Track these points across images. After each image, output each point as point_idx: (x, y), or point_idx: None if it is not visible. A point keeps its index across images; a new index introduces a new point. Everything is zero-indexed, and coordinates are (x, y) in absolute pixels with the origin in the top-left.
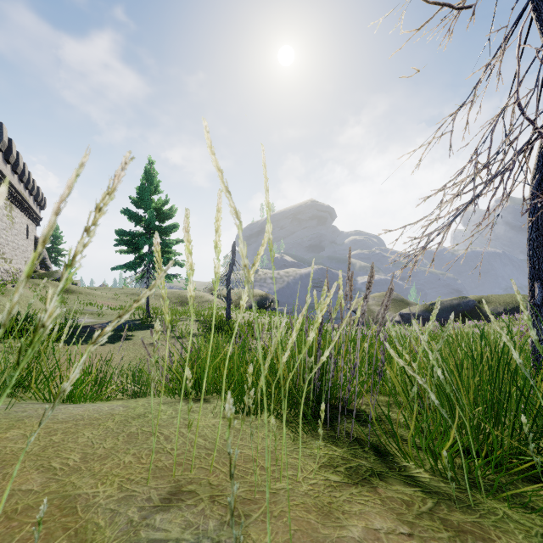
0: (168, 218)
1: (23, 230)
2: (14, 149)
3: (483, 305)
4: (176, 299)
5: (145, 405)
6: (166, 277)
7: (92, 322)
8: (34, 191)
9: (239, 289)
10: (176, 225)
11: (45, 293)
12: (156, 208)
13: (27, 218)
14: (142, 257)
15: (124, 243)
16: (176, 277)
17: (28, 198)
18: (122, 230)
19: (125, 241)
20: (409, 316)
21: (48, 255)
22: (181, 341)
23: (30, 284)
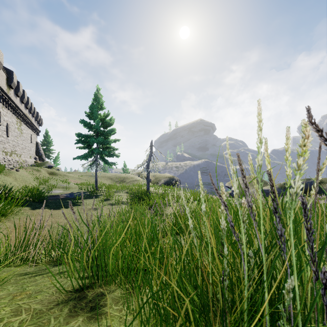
0: (109, 125)
1: (28, 137)
2: (21, 88)
3: (322, 184)
4: (117, 179)
5: (1, 322)
6: (108, 164)
7: (61, 193)
8: (35, 114)
9: (156, 173)
10: (113, 129)
11: (39, 174)
12: (101, 119)
13: (31, 130)
14: (93, 151)
15: (81, 142)
16: (114, 163)
17: (31, 118)
18: (80, 133)
19: (82, 140)
20: (268, 192)
21: (44, 153)
22: (114, 207)
23: (30, 169)
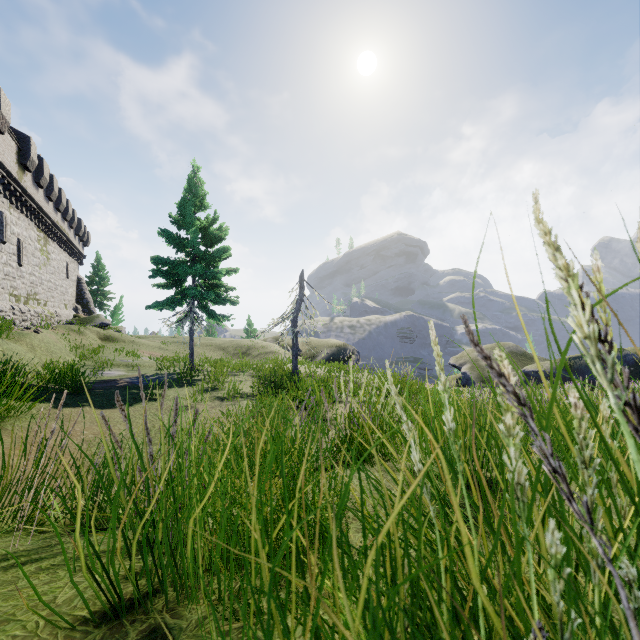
0: (217, 241)
1: (62, 268)
2: (47, 171)
3: None
4: (235, 350)
5: None
6: (215, 318)
7: (121, 376)
8: (74, 223)
9: (311, 339)
10: (226, 249)
11: (81, 340)
12: (202, 228)
13: (67, 255)
14: (184, 292)
15: (161, 274)
16: (227, 317)
17: (67, 231)
18: (159, 257)
19: (164, 271)
20: (536, 375)
21: (93, 299)
22: (225, 404)
23: (65, 330)
